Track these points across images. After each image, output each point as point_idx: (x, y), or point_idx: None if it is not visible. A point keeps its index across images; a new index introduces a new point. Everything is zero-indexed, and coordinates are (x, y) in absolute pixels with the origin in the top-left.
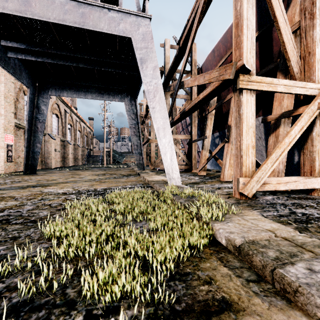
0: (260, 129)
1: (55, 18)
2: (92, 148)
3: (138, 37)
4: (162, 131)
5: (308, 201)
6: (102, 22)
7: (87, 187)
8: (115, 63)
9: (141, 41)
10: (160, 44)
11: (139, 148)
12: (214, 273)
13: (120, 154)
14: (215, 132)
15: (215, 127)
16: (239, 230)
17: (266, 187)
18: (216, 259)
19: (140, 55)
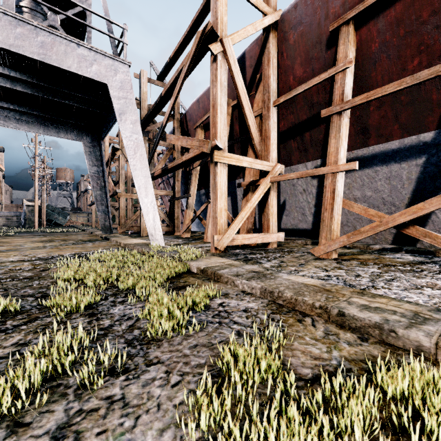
0: (242, 190)
1: (2, 41)
2: (2, 200)
3: (116, 84)
4: (144, 190)
5: (262, 251)
6: (70, 59)
7: (46, 254)
8: (76, 95)
9: (119, 89)
10: (135, 73)
11: (104, 205)
12: (188, 280)
13: (60, 212)
14: (201, 189)
15: (201, 183)
16: (205, 263)
17: (234, 242)
18: (190, 277)
19: (118, 105)
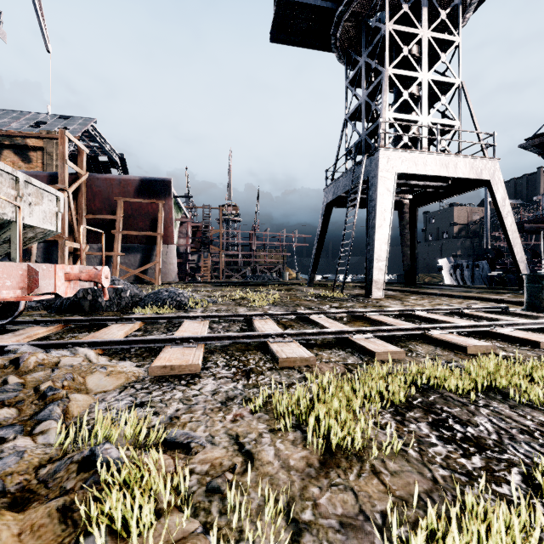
0: (41, 251)
1: None
2: None
3: None
4: None
5: None
6: None
7: None
8: None
9: None
10: None
11: None
12: None
13: None
14: None
15: None
16: None
17: None
18: None
19: None
